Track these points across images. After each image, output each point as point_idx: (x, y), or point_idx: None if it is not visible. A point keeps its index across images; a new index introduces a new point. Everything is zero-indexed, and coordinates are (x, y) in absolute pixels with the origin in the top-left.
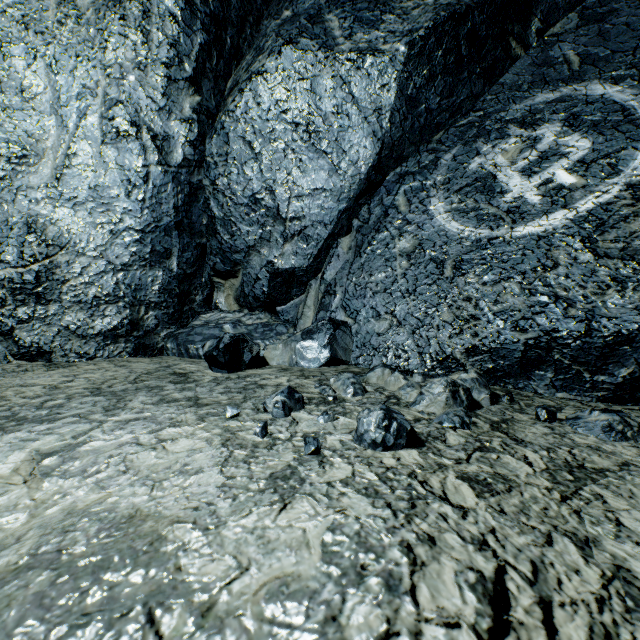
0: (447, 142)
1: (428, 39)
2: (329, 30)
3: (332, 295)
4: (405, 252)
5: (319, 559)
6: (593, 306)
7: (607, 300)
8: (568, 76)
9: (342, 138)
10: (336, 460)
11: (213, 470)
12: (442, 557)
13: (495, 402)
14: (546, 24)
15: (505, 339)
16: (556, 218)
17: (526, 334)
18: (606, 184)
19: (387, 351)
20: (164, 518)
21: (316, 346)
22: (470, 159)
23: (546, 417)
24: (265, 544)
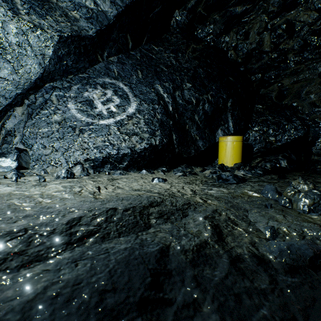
0: (75, 81)
1: (68, 39)
2: (14, 2)
3: (13, 136)
4: (58, 121)
5: (63, 188)
6: (119, 146)
7: (122, 145)
8: (115, 77)
9: (21, 58)
10: (53, 181)
11: (6, 187)
12: (89, 185)
13: (95, 173)
14: (109, 56)
15: (97, 155)
16: (111, 120)
17: (103, 154)
18: (123, 114)
19: (51, 162)
20: (4, 192)
21: (9, 160)
22: (84, 92)
23: (108, 173)
24: (47, 189)
